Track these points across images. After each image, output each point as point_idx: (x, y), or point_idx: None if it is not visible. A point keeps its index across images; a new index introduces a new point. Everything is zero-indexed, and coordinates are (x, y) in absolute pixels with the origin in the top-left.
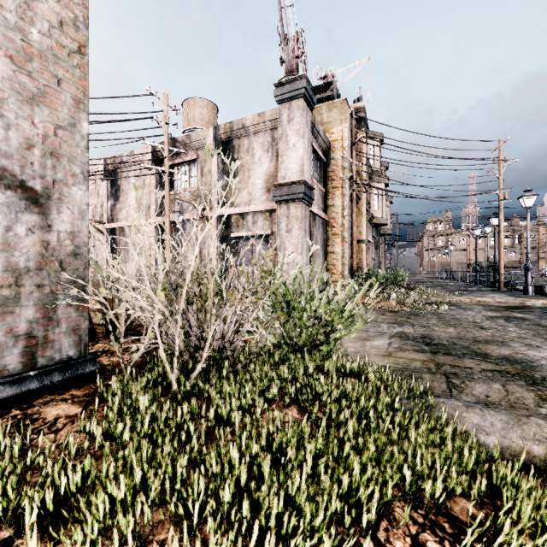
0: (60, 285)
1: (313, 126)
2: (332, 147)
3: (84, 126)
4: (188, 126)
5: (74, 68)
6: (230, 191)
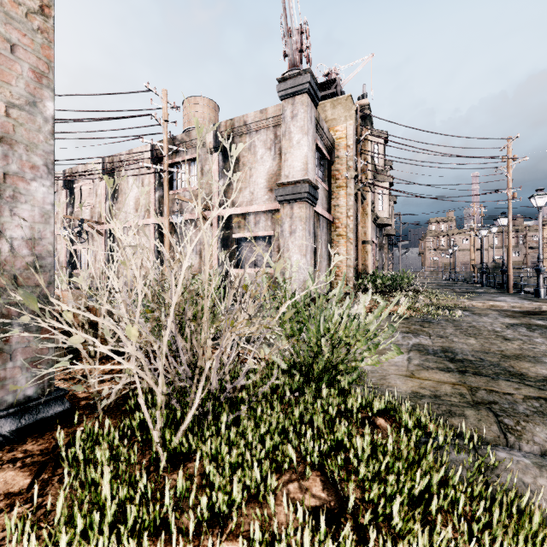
0: (14, 306)
1: (317, 122)
2: (337, 145)
3: (48, 106)
4: (189, 125)
5: (34, 33)
6: (231, 190)
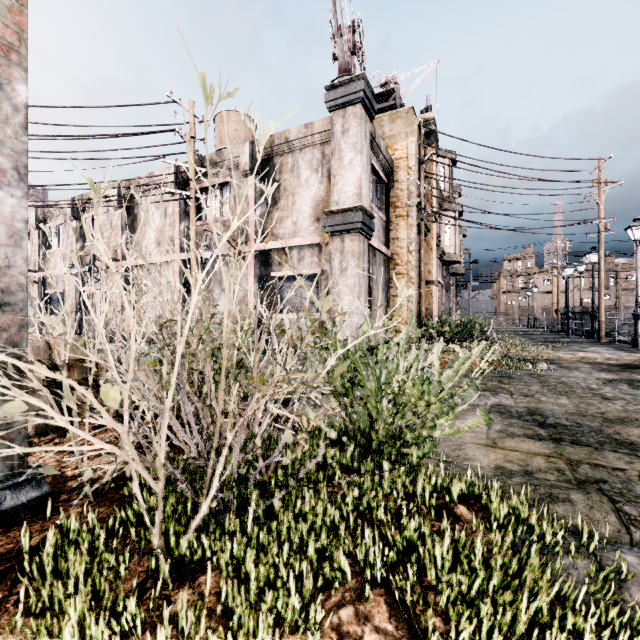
0: None
1: (373, 139)
2: (396, 167)
3: (18, 90)
4: (221, 144)
5: None
6: (270, 220)
